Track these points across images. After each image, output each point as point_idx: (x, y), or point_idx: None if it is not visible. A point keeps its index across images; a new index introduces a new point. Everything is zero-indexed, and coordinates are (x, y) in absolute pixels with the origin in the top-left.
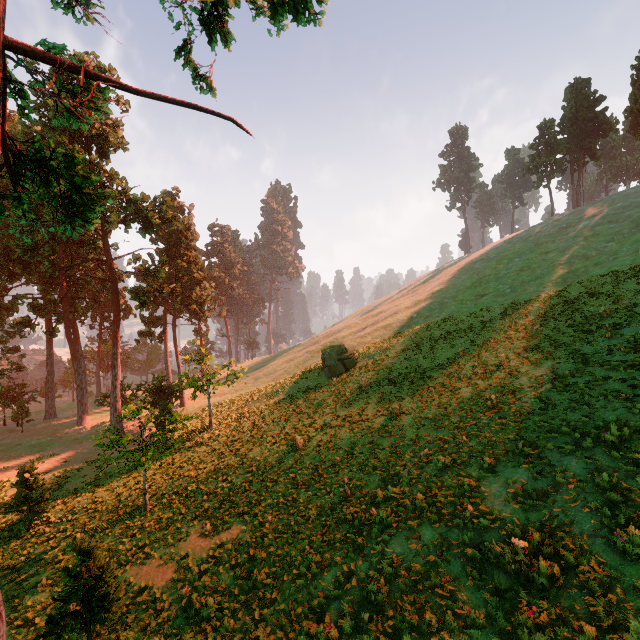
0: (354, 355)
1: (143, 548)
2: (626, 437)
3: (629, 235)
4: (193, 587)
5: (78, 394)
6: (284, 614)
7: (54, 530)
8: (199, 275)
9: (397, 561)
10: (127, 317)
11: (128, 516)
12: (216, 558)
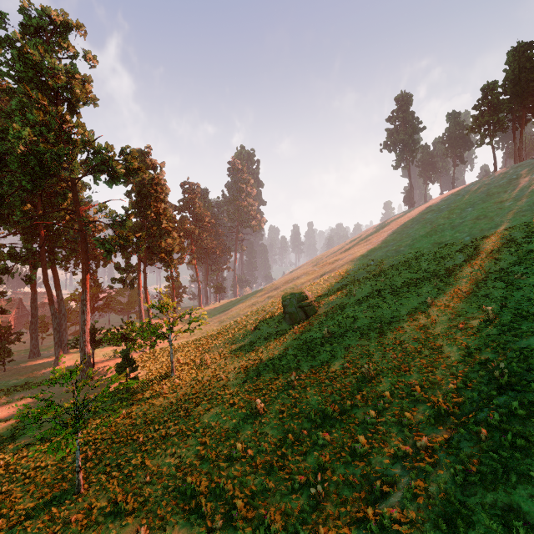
0: (314, 302)
1: None
2: None
3: None
4: None
5: (55, 336)
6: None
7: None
8: (167, 225)
9: None
10: (106, 265)
11: (58, 499)
12: None
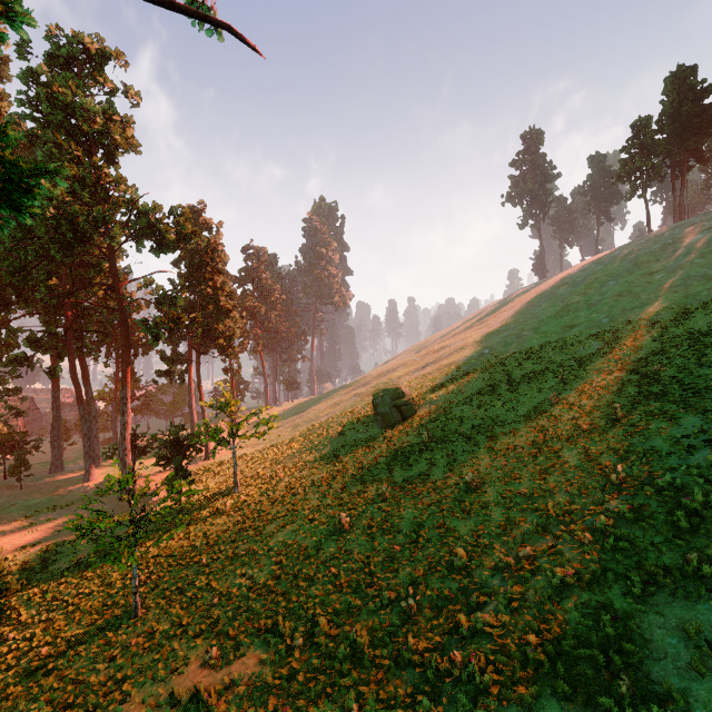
0: (413, 400)
1: (122, 682)
2: None
3: None
4: None
5: (85, 444)
6: None
7: (21, 636)
8: (227, 303)
9: None
10: (147, 353)
11: (112, 624)
12: (220, 709)
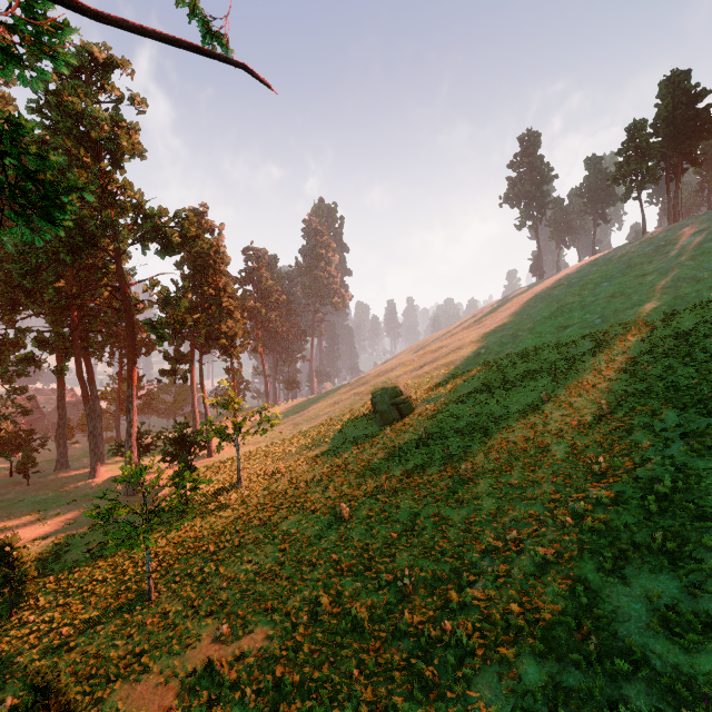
0: (411, 399)
1: (140, 656)
2: None
3: None
4: None
5: (91, 442)
6: None
7: (40, 619)
8: (229, 304)
9: None
10: (150, 353)
11: (128, 606)
12: (232, 678)
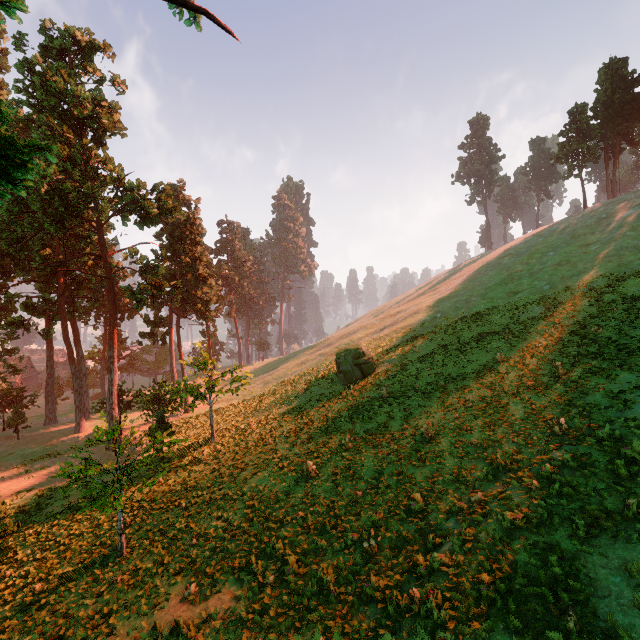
0: (372, 359)
1: (108, 616)
2: None
3: None
4: None
5: (76, 399)
6: None
7: (16, 573)
8: (204, 272)
9: None
10: (132, 317)
11: (100, 562)
12: None
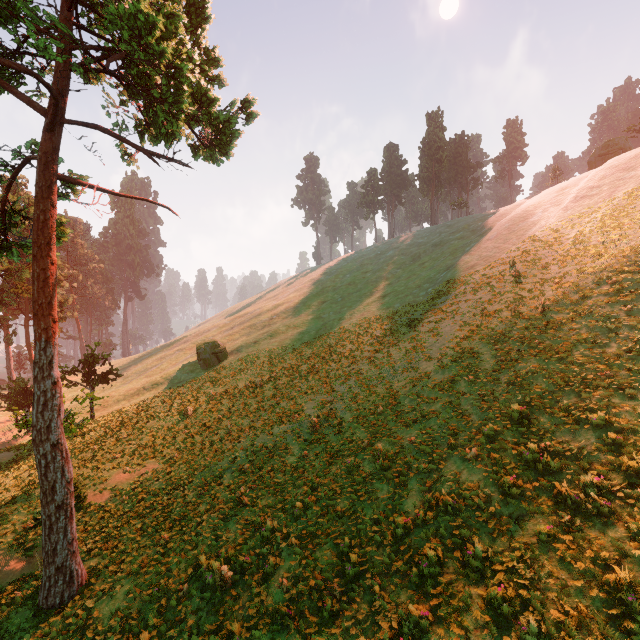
0: (226, 349)
1: None
2: (362, 373)
3: (409, 266)
4: (130, 495)
5: None
6: (200, 483)
7: None
8: (60, 275)
9: (261, 445)
10: None
11: None
12: (141, 480)
